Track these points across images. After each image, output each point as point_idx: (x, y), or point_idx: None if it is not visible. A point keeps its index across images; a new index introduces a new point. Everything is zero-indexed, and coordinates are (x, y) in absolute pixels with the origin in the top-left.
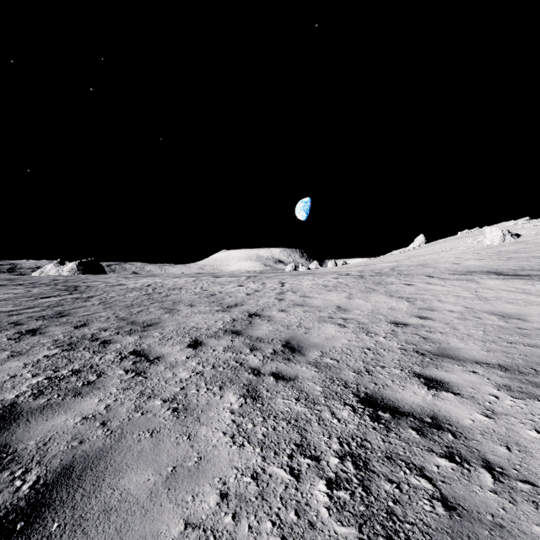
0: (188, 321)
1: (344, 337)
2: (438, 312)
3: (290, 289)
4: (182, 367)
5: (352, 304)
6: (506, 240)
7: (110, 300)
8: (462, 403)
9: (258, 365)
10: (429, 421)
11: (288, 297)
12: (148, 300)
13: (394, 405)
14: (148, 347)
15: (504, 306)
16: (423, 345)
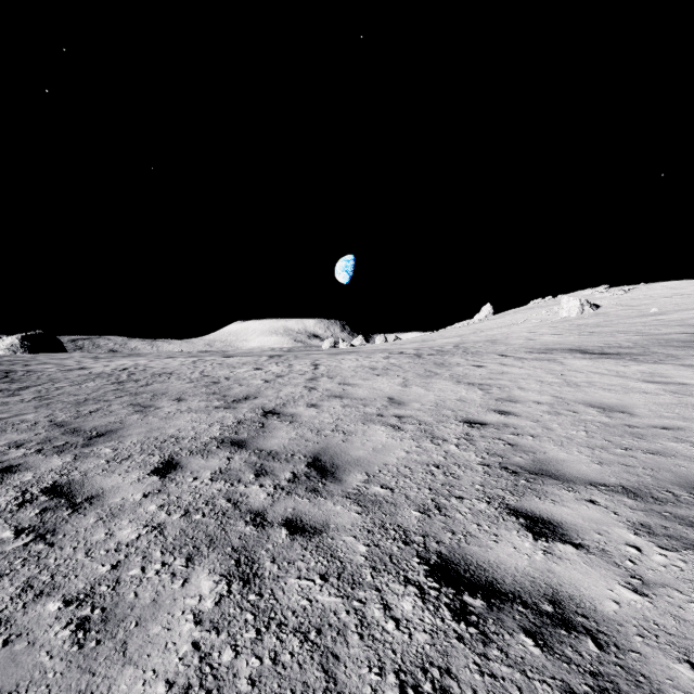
0: (167, 425)
1: (400, 447)
2: (521, 404)
3: (326, 374)
4: (129, 516)
5: (408, 394)
6: (585, 311)
7: (52, 393)
8: (592, 565)
9: (264, 505)
10: (549, 610)
11: (322, 385)
12: (115, 392)
13: (487, 577)
14: (82, 476)
15: (600, 395)
16: (511, 457)
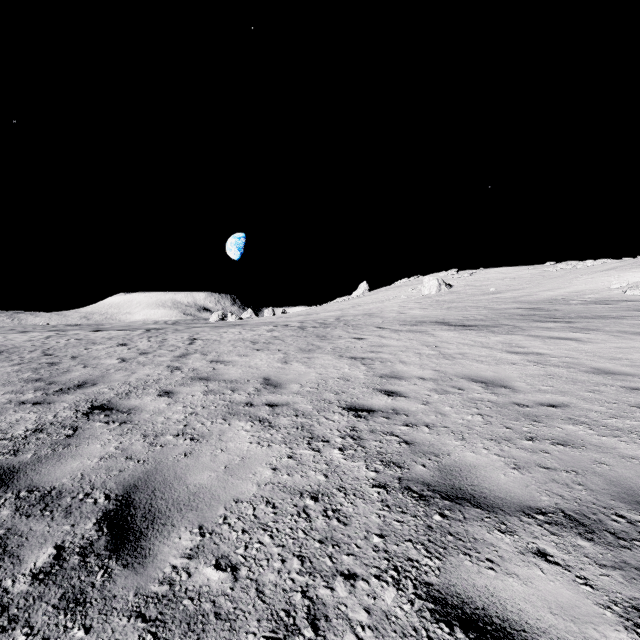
0: None
1: (266, 460)
2: (407, 381)
3: (200, 349)
4: None
5: (288, 372)
6: (442, 289)
7: None
8: None
9: None
10: None
11: (190, 363)
12: None
13: None
14: None
15: (477, 367)
16: (412, 465)
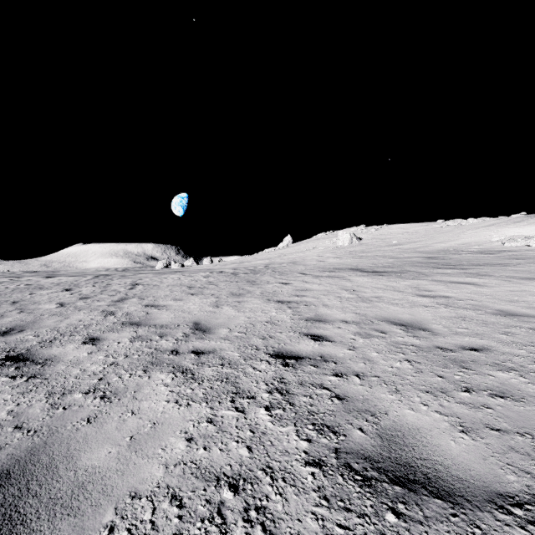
0: None
1: (181, 426)
2: (331, 325)
3: (139, 294)
4: None
5: (218, 316)
6: (353, 242)
7: None
8: None
9: None
10: None
11: (125, 308)
12: None
13: None
14: None
15: (393, 310)
16: (348, 430)
